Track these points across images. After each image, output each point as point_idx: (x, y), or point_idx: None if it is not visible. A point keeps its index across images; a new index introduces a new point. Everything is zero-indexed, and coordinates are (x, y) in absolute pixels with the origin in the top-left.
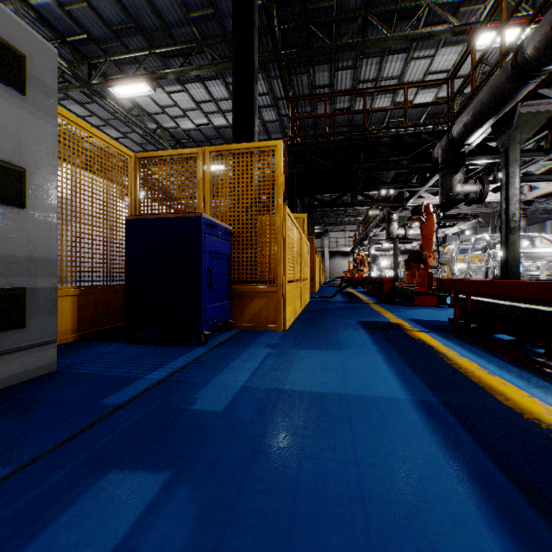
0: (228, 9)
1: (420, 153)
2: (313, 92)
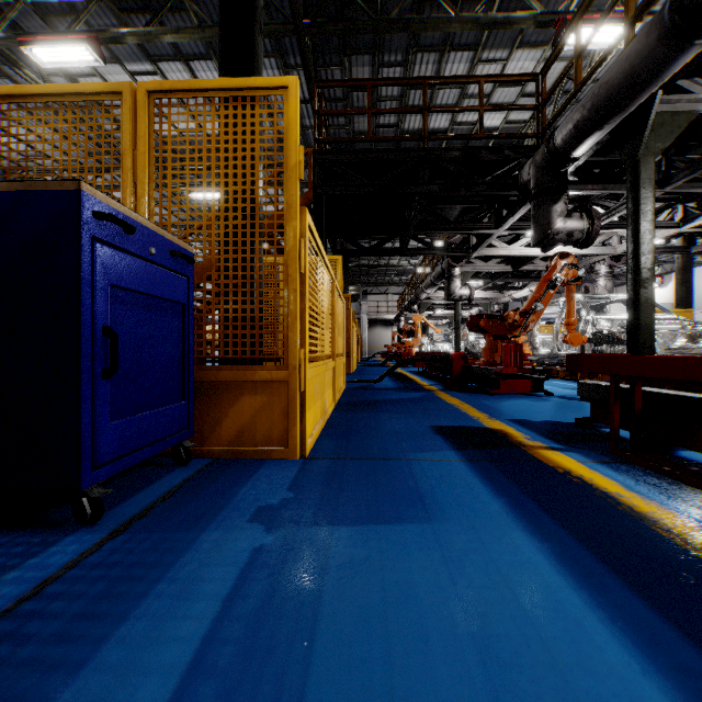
0: None
1: (502, 176)
2: (349, 96)
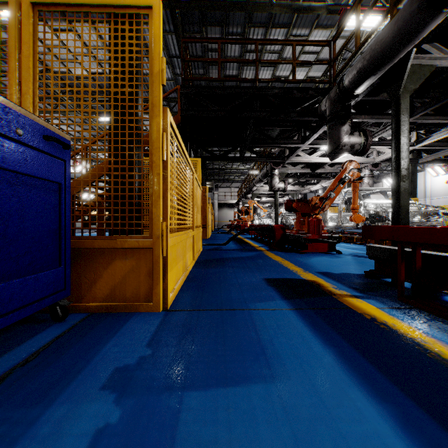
0: None
1: (307, 108)
2: (206, 54)
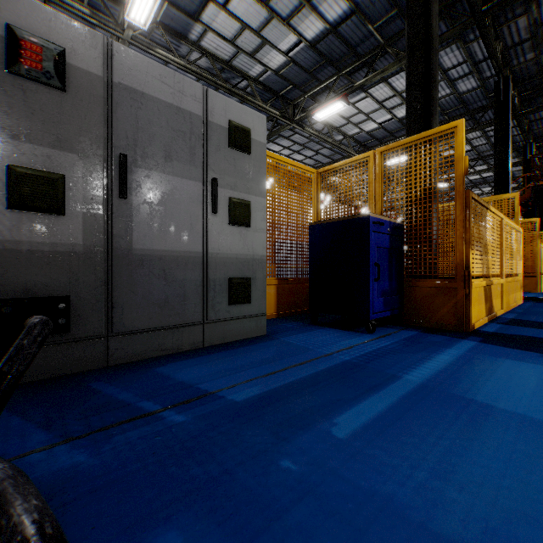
0: (474, 101)
1: None
2: None
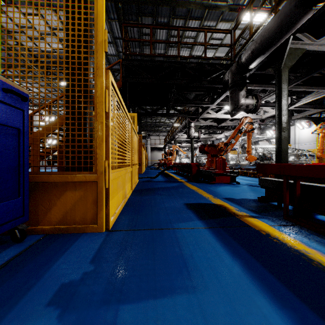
0: None
1: (215, 78)
2: (141, 37)
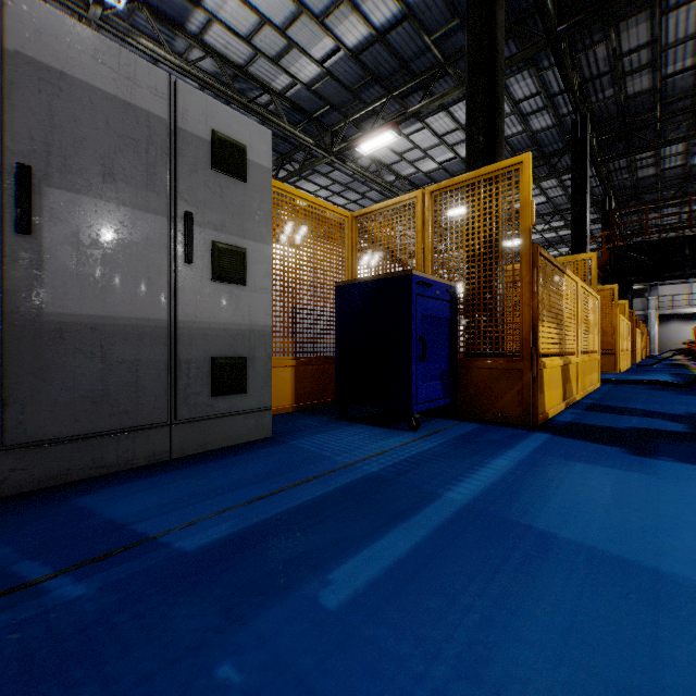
0: (549, 142)
1: None
2: (632, 165)
